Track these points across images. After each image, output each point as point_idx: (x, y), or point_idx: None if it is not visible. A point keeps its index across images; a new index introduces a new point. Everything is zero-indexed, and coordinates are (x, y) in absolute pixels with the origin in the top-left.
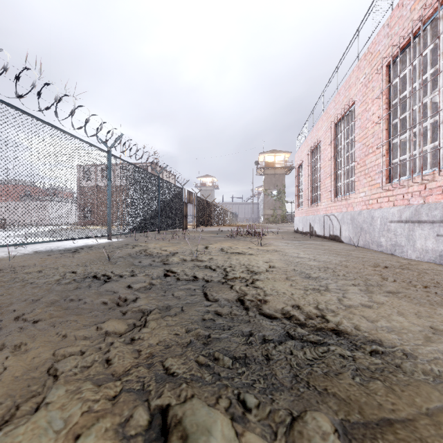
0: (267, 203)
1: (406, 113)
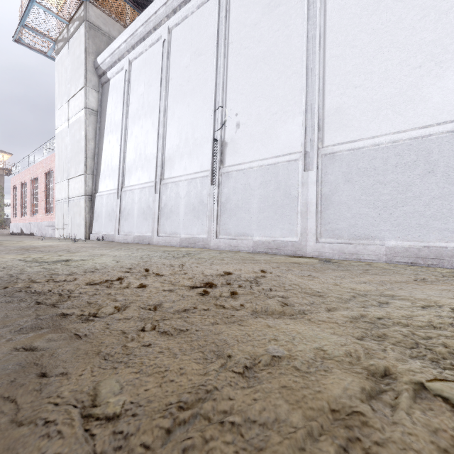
0: None
1: (49, 193)
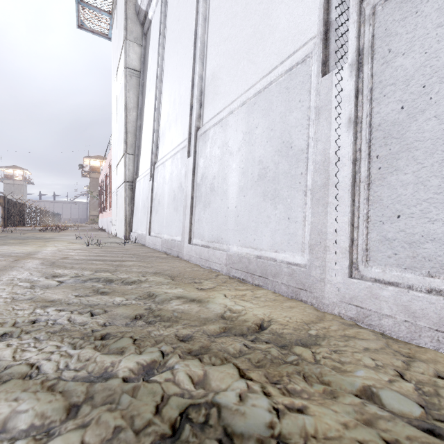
0: (93, 204)
1: None
